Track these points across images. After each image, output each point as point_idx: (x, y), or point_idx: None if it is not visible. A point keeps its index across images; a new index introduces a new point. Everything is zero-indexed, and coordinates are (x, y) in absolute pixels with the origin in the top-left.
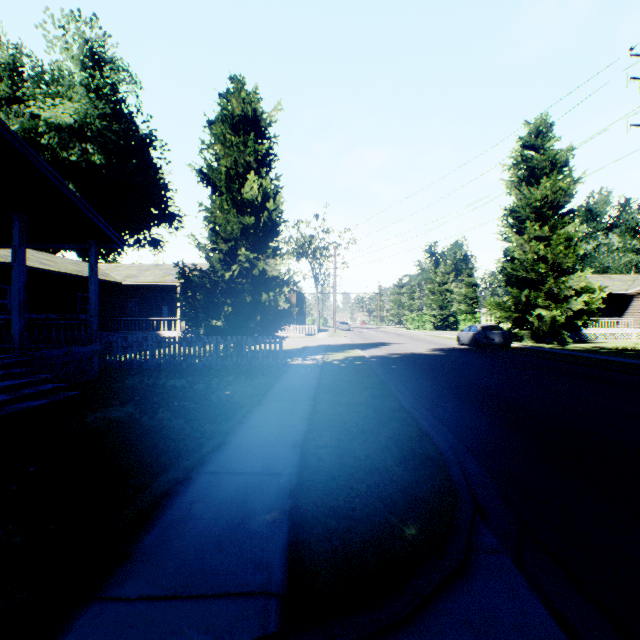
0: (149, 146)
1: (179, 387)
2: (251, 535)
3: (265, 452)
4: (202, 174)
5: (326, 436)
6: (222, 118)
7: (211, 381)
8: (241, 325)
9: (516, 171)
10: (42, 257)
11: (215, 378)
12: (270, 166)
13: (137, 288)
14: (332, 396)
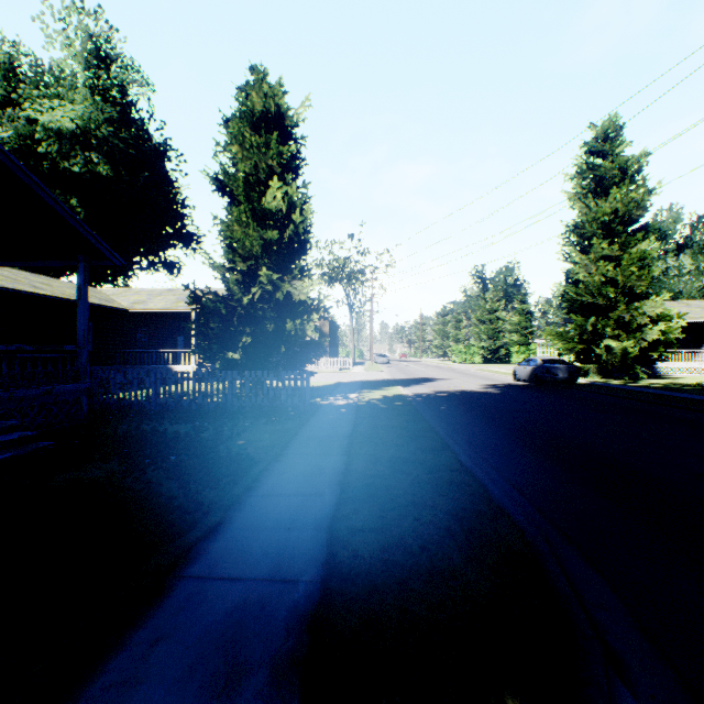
0: (163, 157)
1: (182, 434)
2: None
3: (278, 539)
4: (217, 181)
5: (364, 512)
6: (240, 115)
7: (223, 427)
8: (262, 358)
9: (580, 181)
10: (36, 280)
11: (228, 422)
12: (297, 172)
13: (147, 316)
14: (370, 448)
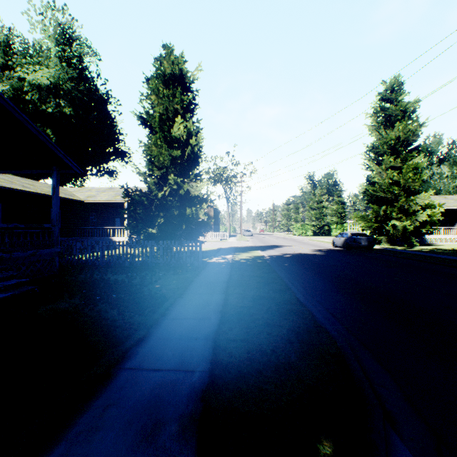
0: (106, 102)
1: (120, 281)
2: (158, 454)
3: (182, 346)
4: (141, 118)
5: (236, 329)
6: (156, 76)
7: (145, 276)
8: (171, 232)
9: (376, 118)
10: (25, 182)
11: (149, 273)
12: (193, 112)
13: (96, 205)
14: (240, 290)
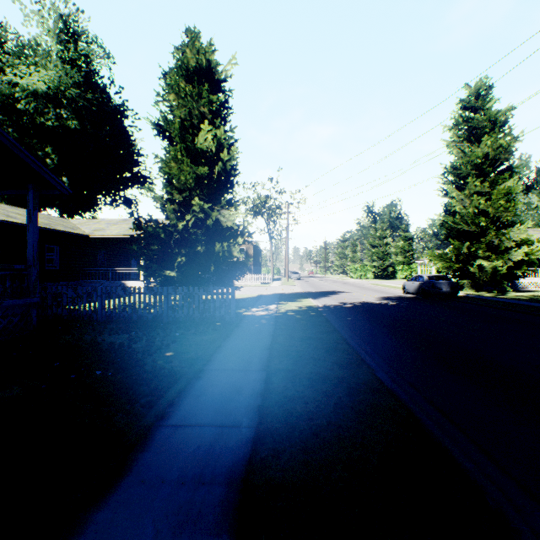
0: (121, 115)
1: (117, 345)
2: None
3: (178, 506)
4: (158, 126)
5: (285, 454)
6: (177, 70)
7: (155, 337)
8: (195, 275)
9: (457, 131)
10: (13, 211)
11: (162, 333)
12: (225, 119)
13: (106, 241)
14: (289, 363)
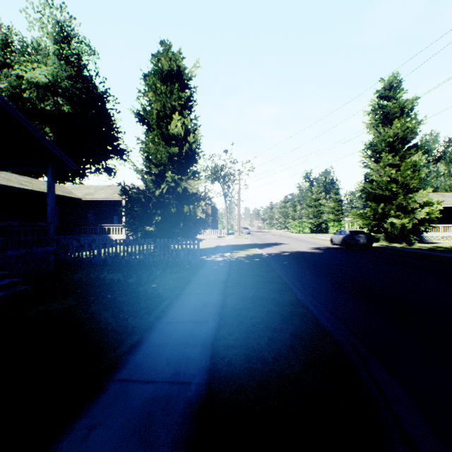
0: (104, 100)
1: (116, 280)
2: None
3: (177, 353)
4: (139, 115)
5: (235, 333)
6: (154, 72)
7: (142, 275)
8: (168, 230)
9: (374, 115)
10: (22, 179)
11: (146, 272)
12: (191, 109)
13: (94, 203)
14: (239, 290)
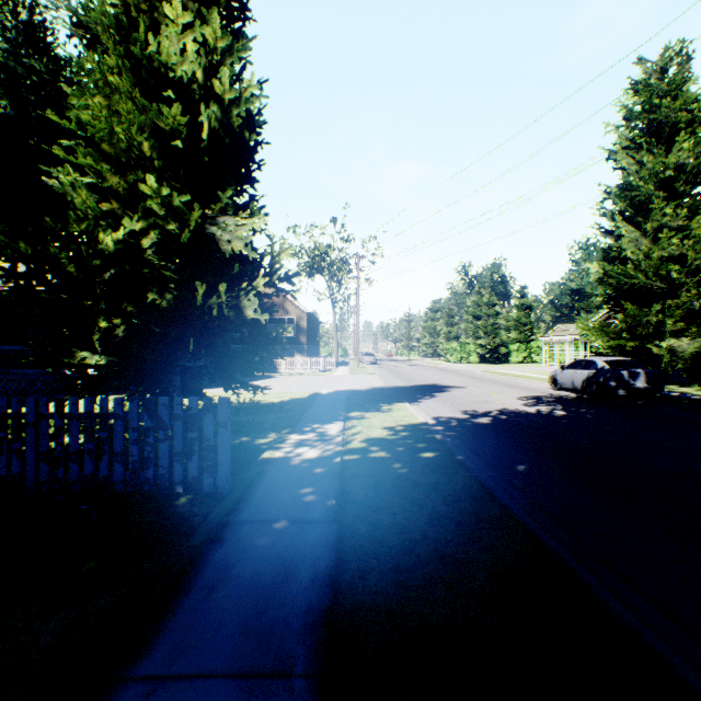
0: None
1: None
2: None
3: None
4: (78, 29)
5: None
6: None
7: None
8: (159, 362)
9: (629, 130)
10: None
11: None
12: (235, 33)
13: None
14: None
